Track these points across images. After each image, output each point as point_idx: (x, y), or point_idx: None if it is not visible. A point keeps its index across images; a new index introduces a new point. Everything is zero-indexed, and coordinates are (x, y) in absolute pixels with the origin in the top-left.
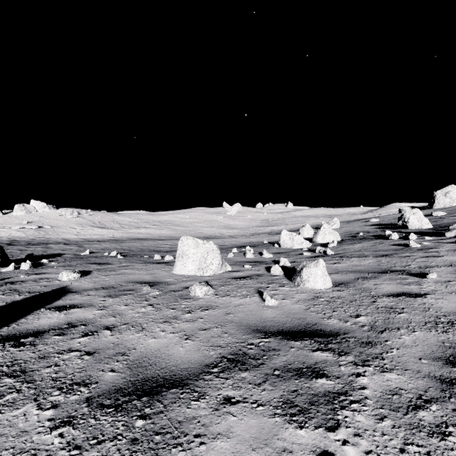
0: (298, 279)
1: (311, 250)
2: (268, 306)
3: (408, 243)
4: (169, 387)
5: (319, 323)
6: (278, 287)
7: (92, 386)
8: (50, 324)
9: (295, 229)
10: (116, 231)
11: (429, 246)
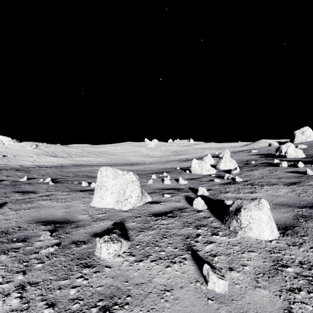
0: (235, 223)
1: (218, 176)
2: (214, 293)
3: (301, 170)
4: None
5: None
6: (211, 235)
7: None
8: None
9: (197, 158)
10: (64, 159)
11: None
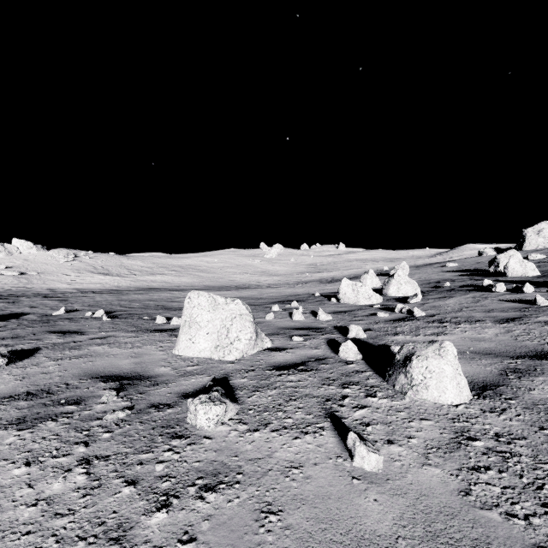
0: (403, 380)
1: (385, 308)
2: (362, 471)
3: (527, 298)
4: None
5: None
6: (364, 397)
7: None
8: None
9: (351, 276)
10: (123, 279)
11: None
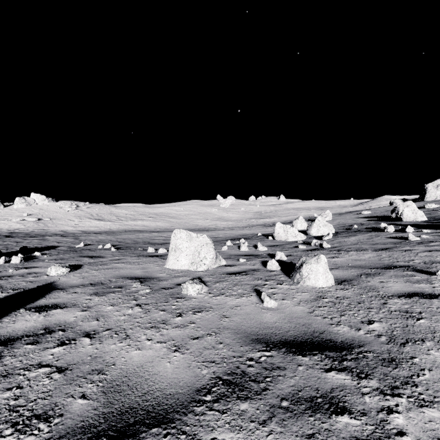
0: (298, 276)
1: (305, 243)
2: (267, 307)
3: (406, 236)
4: (150, 424)
5: (327, 331)
6: (276, 285)
7: (54, 421)
8: (26, 329)
9: (287, 221)
10: (113, 223)
11: (429, 239)
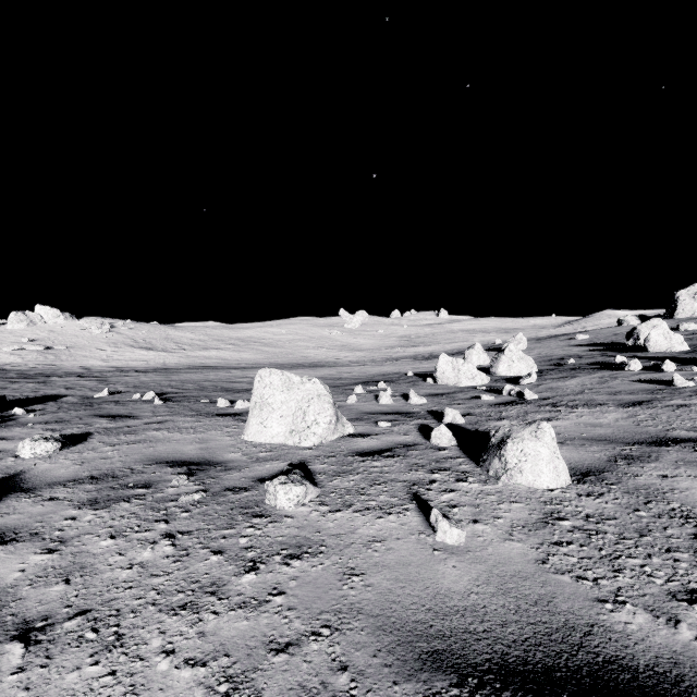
0: (497, 464)
1: (491, 390)
2: (444, 545)
3: (665, 378)
4: None
5: (601, 628)
6: (454, 482)
7: None
8: None
9: (454, 352)
10: (170, 355)
11: None
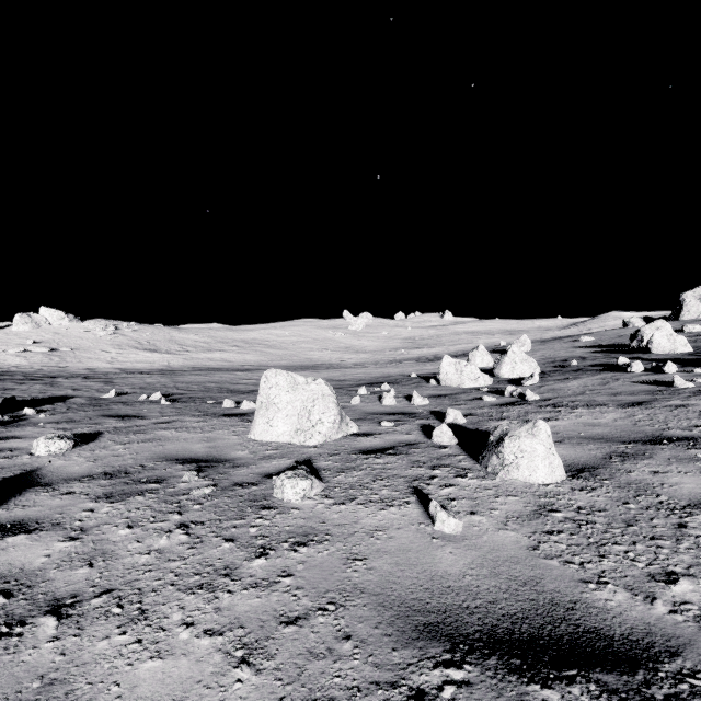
0: (495, 460)
1: (494, 391)
2: (442, 533)
3: (666, 379)
4: None
5: (583, 604)
6: (454, 477)
7: None
8: None
9: (458, 353)
10: (174, 357)
11: None
